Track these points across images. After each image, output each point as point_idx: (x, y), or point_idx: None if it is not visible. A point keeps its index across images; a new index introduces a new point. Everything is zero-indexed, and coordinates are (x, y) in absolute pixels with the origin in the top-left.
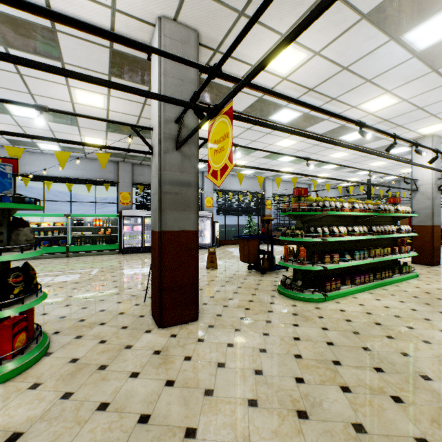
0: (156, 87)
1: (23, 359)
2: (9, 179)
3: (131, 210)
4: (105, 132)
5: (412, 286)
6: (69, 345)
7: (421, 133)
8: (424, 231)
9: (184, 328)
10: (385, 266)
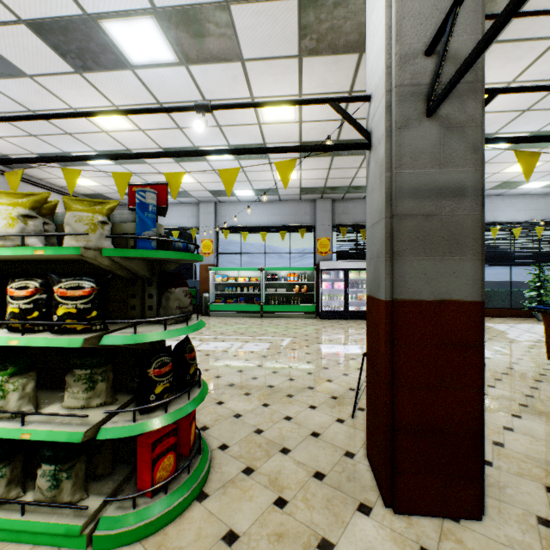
0: (379, 1)
1: (164, 504)
2: (150, 213)
3: (331, 262)
4: (298, 160)
5: None
6: (231, 487)
7: None
8: None
9: (449, 535)
10: None
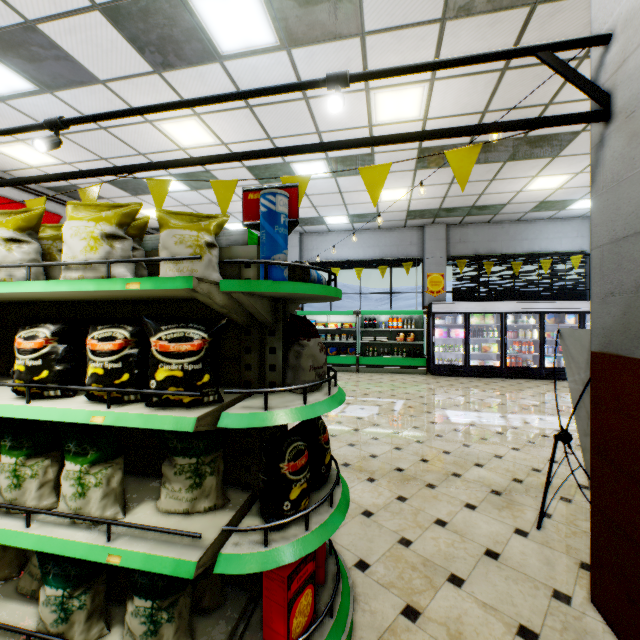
0: None
1: None
2: (281, 226)
3: (446, 303)
4: (412, 173)
5: None
6: None
7: None
8: None
9: None
10: None
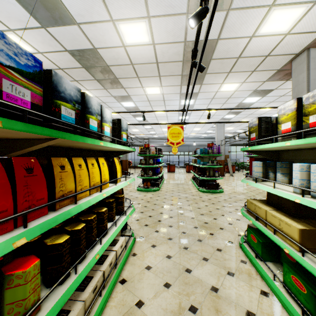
0: None
1: None
2: None
3: None
4: None
5: None
6: None
7: None
8: (124, 162)
9: None
10: None
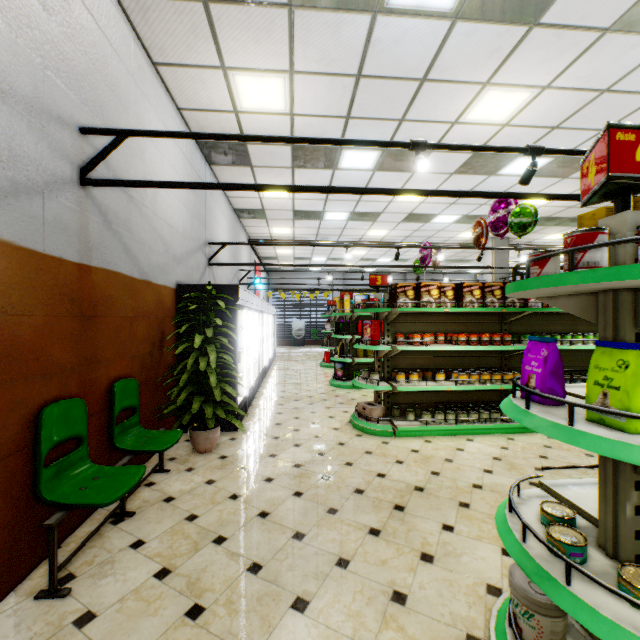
0: (489, 264)
1: None
2: None
3: None
4: None
5: None
6: None
7: None
8: None
9: None
10: None
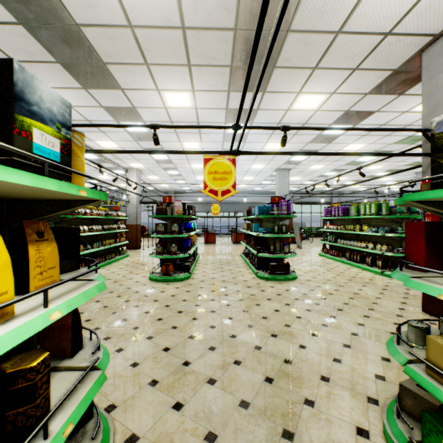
0: None
1: None
2: None
3: None
4: None
5: (126, 260)
6: None
7: (131, 166)
8: (133, 228)
9: None
10: (112, 252)
